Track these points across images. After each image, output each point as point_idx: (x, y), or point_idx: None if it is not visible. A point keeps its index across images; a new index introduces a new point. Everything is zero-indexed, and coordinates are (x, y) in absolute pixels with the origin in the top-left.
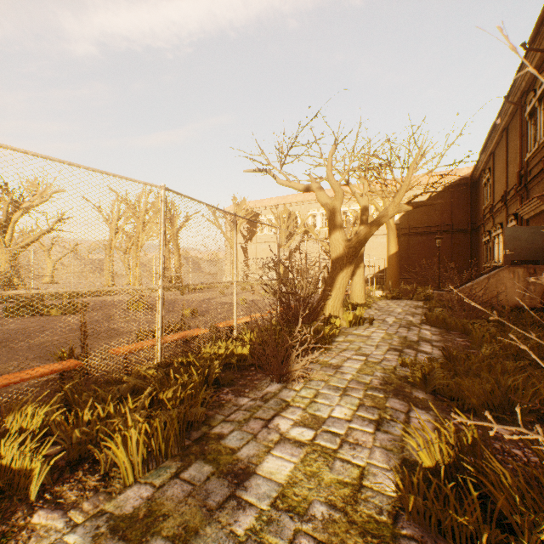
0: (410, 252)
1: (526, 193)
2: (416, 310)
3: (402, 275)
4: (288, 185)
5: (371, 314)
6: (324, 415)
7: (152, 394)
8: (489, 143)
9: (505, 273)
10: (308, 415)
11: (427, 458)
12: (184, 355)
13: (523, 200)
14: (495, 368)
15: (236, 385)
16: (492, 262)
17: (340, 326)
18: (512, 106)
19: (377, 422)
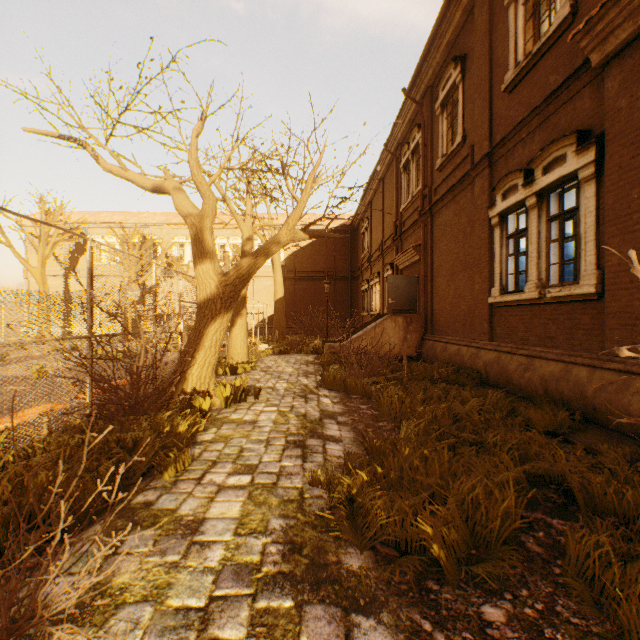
0: (297, 298)
1: (401, 243)
2: (309, 367)
3: (288, 324)
4: (123, 175)
5: (256, 380)
6: None
7: None
8: (368, 191)
9: (389, 322)
10: None
11: None
12: None
13: (398, 250)
14: (431, 461)
15: None
16: (371, 310)
17: (211, 407)
18: (389, 157)
19: None
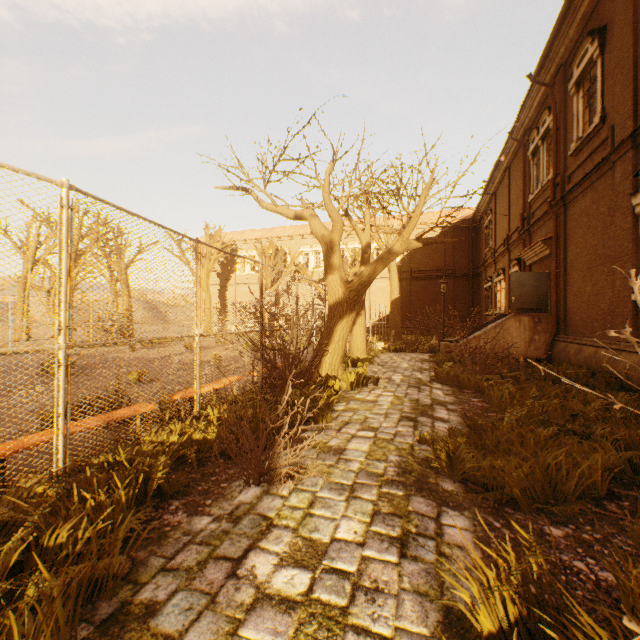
0: (413, 298)
1: (529, 237)
2: (423, 365)
3: (404, 324)
4: (274, 210)
5: (374, 372)
6: (325, 538)
7: (26, 542)
8: (491, 182)
9: (511, 322)
10: (302, 541)
11: (488, 618)
12: (113, 449)
13: (526, 244)
14: (527, 439)
15: (193, 493)
16: (494, 309)
17: (339, 389)
18: (515, 144)
19: (401, 542)
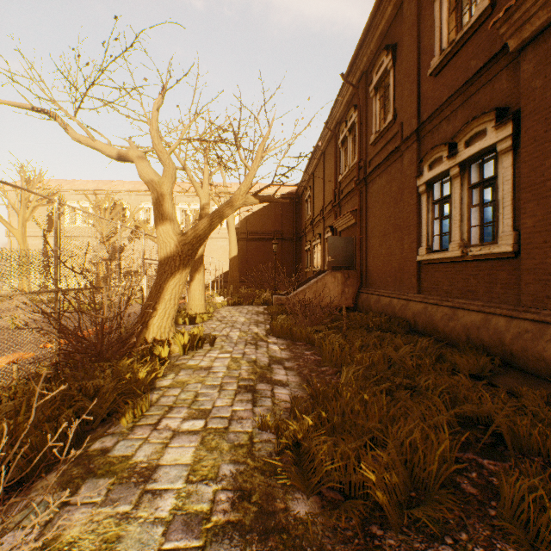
0: (249, 256)
1: (339, 209)
2: (259, 317)
3: (242, 279)
4: (91, 144)
5: (212, 329)
6: None
7: None
8: (311, 164)
9: (329, 277)
10: None
11: None
12: None
13: (337, 215)
14: (371, 405)
15: None
16: (313, 267)
17: (171, 354)
18: (329, 134)
19: None
